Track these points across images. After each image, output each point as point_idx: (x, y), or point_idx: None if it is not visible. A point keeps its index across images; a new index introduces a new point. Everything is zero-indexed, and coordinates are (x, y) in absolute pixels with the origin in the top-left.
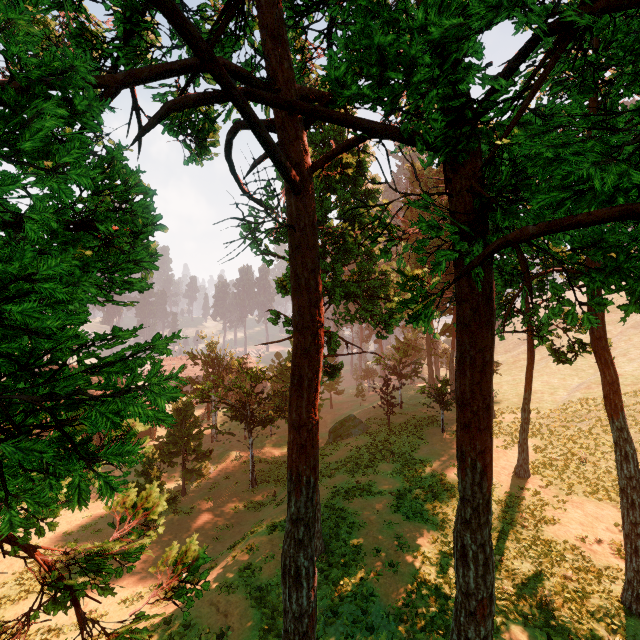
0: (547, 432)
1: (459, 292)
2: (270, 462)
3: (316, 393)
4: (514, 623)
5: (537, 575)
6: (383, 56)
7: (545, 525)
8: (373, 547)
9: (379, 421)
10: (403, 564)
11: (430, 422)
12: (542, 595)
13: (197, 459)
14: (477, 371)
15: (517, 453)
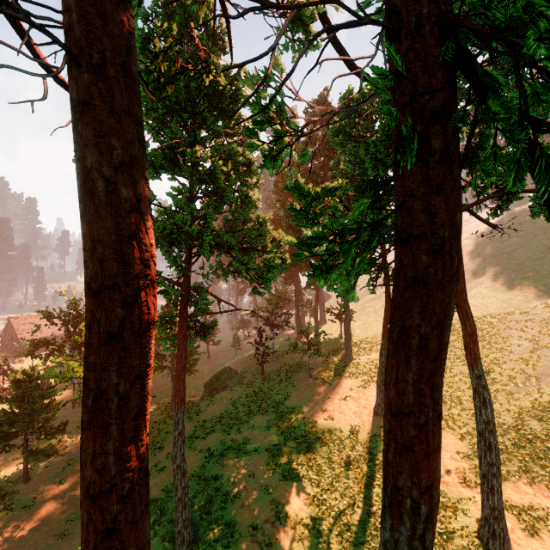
0: None
1: (405, 222)
2: None
3: (141, 417)
4: None
5: None
6: None
7: None
8: (249, 523)
9: (254, 370)
10: (281, 540)
11: (299, 368)
12: None
13: (46, 436)
14: (430, 360)
15: (373, 391)
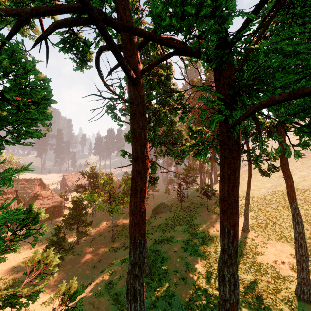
0: (257, 209)
1: (222, 140)
2: (122, 226)
3: (145, 194)
4: (244, 307)
5: (254, 281)
6: (183, 1)
7: (257, 255)
8: (174, 270)
9: (176, 205)
10: (189, 278)
11: (201, 205)
12: (258, 292)
13: (84, 226)
14: (231, 182)
15: (243, 220)
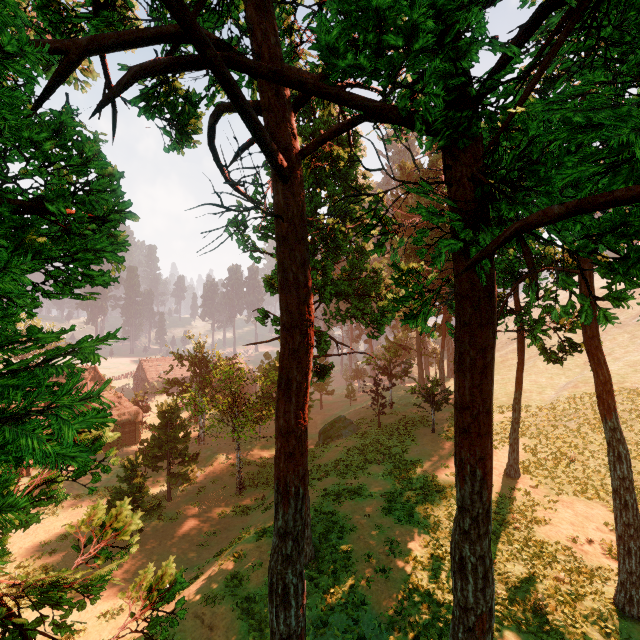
0: (536, 431)
1: (458, 288)
2: (259, 465)
3: (305, 397)
4: (508, 629)
5: (530, 578)
6: (380, 22)
7: (536, 526)
8: (364, 552)
9: (369, 422)
10: (395, 569)
11: (420, 422)
12: (536, 599)
13: (183, 463)
14: (477, 373)
15: (507, 453)
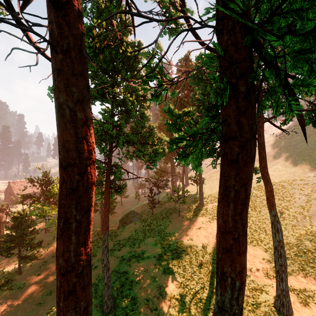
0: None
1: (227, 130)
2: None
3: (87, 233)
4: None
5: None
6: None
7: None
8: (144, 298)
9: (147, 212)
10: (163, 307)
11: (173, 211)
12: None
13: (30, 248)
14: (240, 203)
15: (215, 224)
